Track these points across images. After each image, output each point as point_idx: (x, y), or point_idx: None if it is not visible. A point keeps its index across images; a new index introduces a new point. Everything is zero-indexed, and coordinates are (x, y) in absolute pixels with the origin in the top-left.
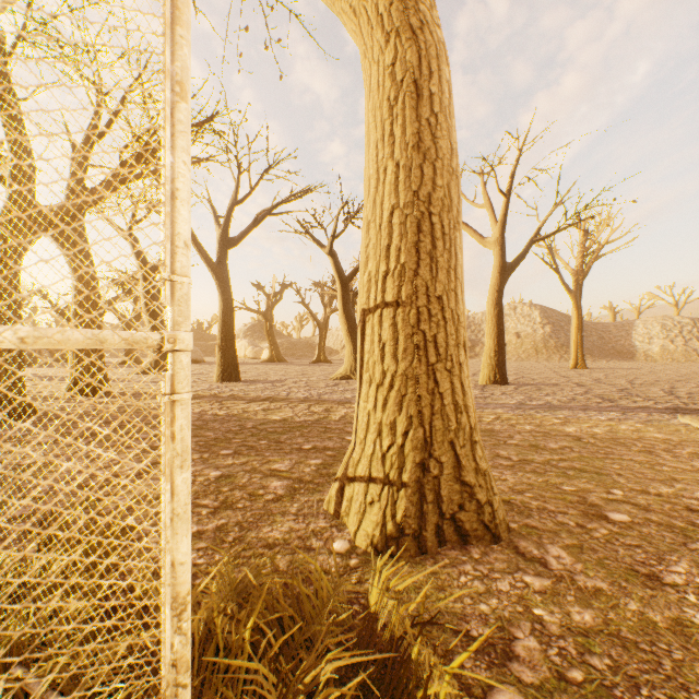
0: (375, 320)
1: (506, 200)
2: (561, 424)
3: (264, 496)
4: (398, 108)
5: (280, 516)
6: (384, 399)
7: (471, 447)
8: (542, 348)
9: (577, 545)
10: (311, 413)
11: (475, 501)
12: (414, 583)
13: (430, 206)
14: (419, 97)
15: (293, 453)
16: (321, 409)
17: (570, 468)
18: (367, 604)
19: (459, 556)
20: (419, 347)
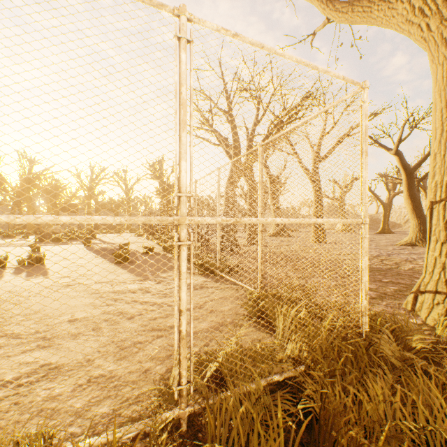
0: (439, 207)
1: None
2: None
3: None
4: None
5: (375, 304)
6: (446, 250)
7: None
8: None
9: None
10: (384, 264)
11: None
12: None
13: None
14: None
15: (376, 282)
16: (391, 262)
17: None
18: (434, 333)
19: None
20: None
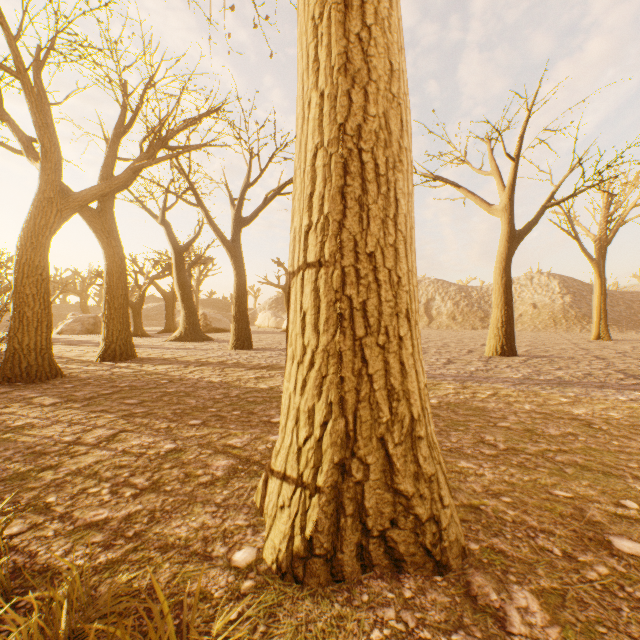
0: (297, 285)
1: (514, 164)
2: (569, 404)
3: (200, 477)
4: (323, 26)
5: (201, 505)
6: (304, 379)
7: (412, 444)
8: (561, 319)
9: (558, 591)
10: None
11: (413, 517)
12: (306, 633)
13: (361, 142)
14: (348, 8)
15: (258, 427)
16: None
17: (570, 463)
18: None
19: (384, 591)
20: (344, 317)
